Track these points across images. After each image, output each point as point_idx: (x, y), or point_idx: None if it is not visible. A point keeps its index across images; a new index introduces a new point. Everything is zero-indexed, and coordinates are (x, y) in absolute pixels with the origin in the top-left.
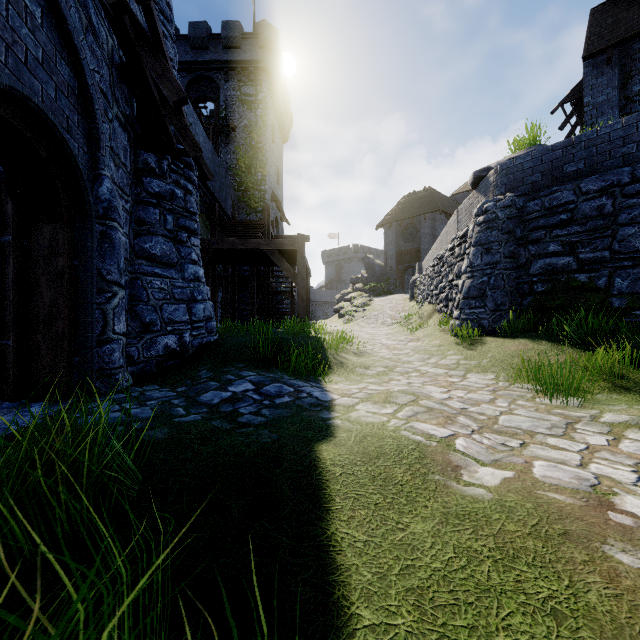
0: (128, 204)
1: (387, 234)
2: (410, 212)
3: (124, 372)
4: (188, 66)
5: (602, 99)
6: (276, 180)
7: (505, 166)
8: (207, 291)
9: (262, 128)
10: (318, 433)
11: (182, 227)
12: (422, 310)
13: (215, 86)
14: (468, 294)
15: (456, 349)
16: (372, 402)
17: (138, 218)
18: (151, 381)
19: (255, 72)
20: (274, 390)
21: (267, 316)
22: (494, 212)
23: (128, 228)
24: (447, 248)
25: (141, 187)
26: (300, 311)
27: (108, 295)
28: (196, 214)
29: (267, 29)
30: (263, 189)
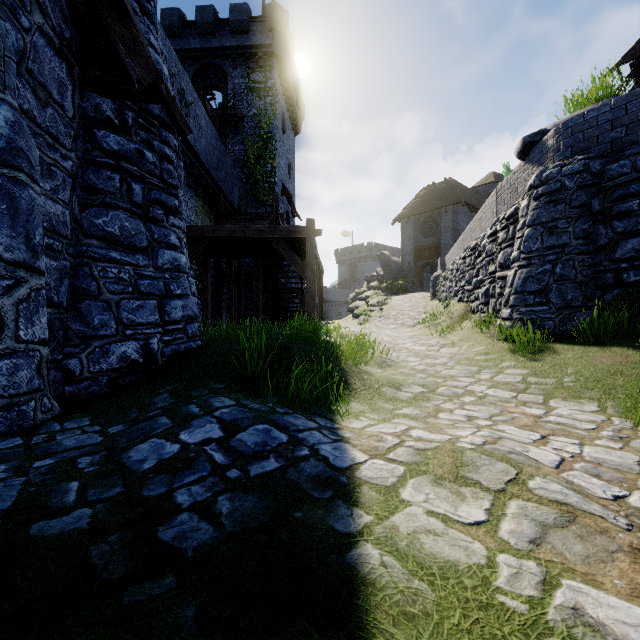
0: (68, 161)
1: (404, 229)
2: (429, 205)
3: (43, 398)
4: (194, 53)
5: None
6: (287, 173)
7: (571, 123)
8: (191, 284)
9: (272, 117)
10: (324, 633)
11: (156, 201)
12: (451, 309)
13: (223, 74)
14: (523, 287)
15: (513, 359)
16: (431, 478)
17: (87, 183)
18: (88, 409)
19: (264, 58)
20: (253, 441)
21: (275, 316)
22: (559, 180)
23: (68, 194)
24: (484, 235)
25: (92, 142)
26: (309, 310)
27: (6, 283)
28: (177, 188)
29: (277, 11)
30: (273, 181)
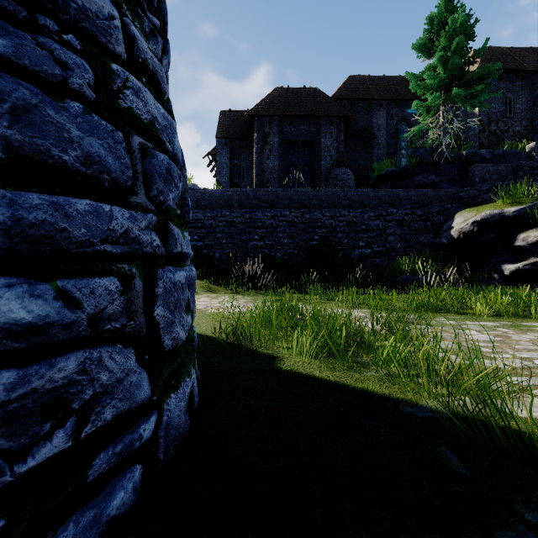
0: None
1: None
2: None
3: None
4: None
5: (223, 161)
6: None
7: None
8: None
9: None
10: None
11: None
12: None
13: None
14: None
15: None
16: None
17: None
18: None
19: None
20: None
21: None
22: None
23: None
24: None
25: None
26: None
27: None
28: None
29: None
30: None
